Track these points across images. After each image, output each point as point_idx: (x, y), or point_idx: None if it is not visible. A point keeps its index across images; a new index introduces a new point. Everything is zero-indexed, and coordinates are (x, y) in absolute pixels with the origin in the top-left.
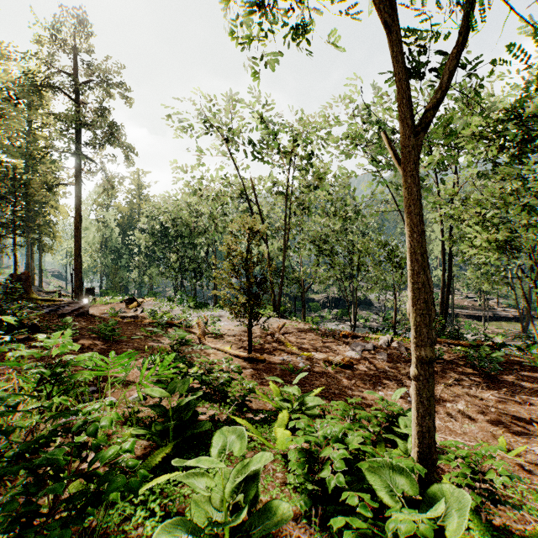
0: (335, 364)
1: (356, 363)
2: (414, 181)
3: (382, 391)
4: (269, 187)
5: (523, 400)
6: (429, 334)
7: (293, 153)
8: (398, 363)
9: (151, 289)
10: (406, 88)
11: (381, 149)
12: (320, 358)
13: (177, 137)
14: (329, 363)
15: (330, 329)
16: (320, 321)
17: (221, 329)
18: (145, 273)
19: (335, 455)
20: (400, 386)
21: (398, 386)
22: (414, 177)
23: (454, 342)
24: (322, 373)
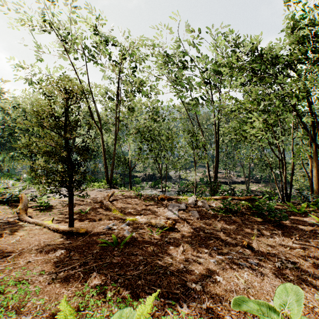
0: (159, 227)
1: (176, 223)
2: None
3: (212, 256)
4: (104, 92)
5: (316, 244)
6: None
7: (122, 68)
8: (208, 219)
9: (9, 172)
10: None
11: (181, 75)
12: (145, 222)
13: (13, 28)
14: (153, 227)
15: (150, 195)
16: (141, 189)
17: (53, 201)
18: (1, 159)
19: None
20: (223, 245)
21: (222, 246)
22: None
23: (235, 198)
24: (148, 241)
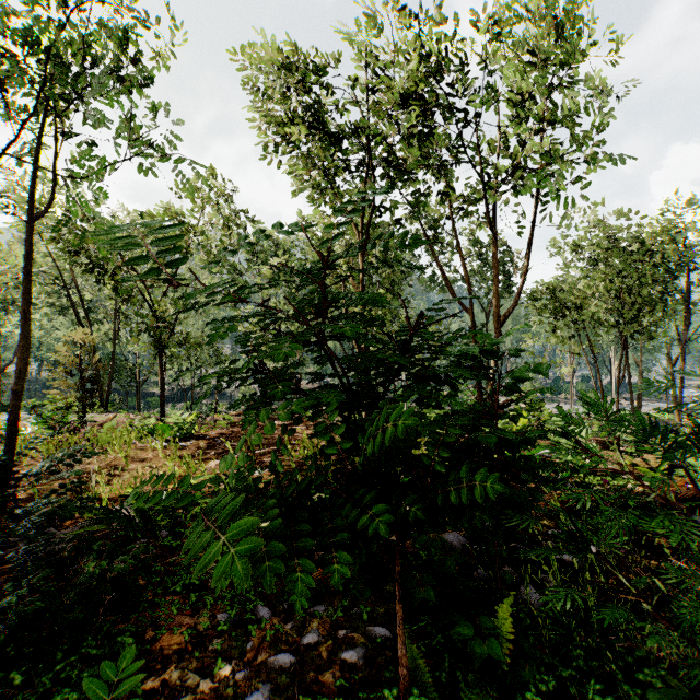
0: None
1: None
2: (160, 359)
3: None
4: None
5: None
6: (163, 395)
7: None
8: None
9: None
10: (158, 337)
11: None
12: None
13: None
14: None
15: None
16: None
17: None
18: None
19: (137, 421)
20: None
21: None
22: (160, 359)
23: None
24: None
